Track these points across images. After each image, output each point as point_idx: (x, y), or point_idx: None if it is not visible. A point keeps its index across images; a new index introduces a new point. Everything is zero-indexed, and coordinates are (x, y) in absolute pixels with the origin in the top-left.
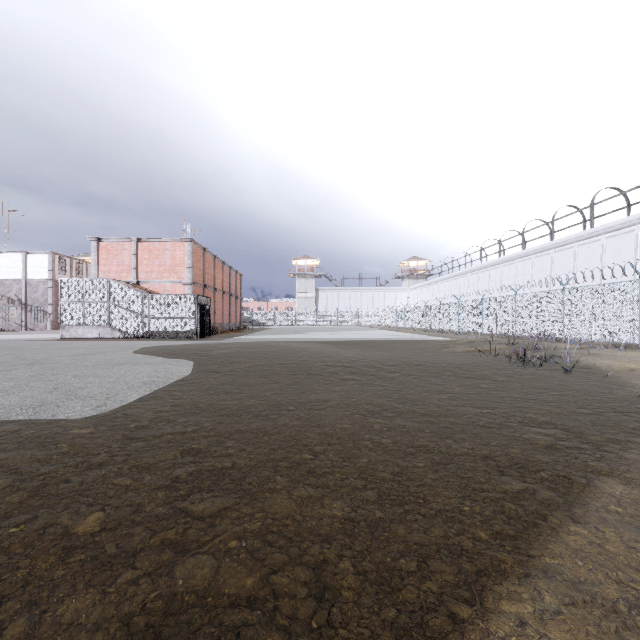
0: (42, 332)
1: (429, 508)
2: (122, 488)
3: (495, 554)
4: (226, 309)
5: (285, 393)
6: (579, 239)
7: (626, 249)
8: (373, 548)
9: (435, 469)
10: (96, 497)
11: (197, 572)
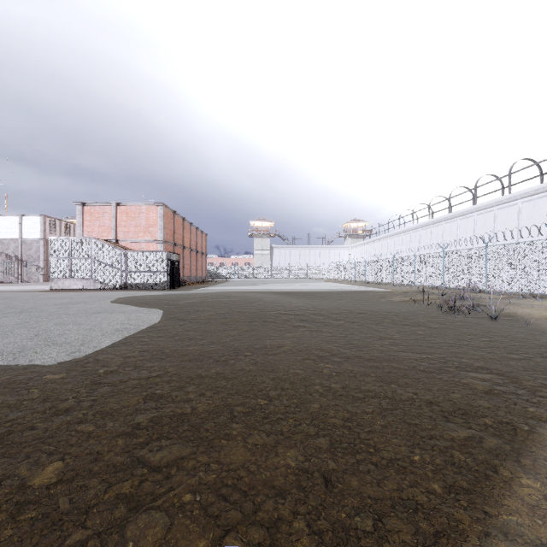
0: (35, 284)
1: (380, 457)
2: (84, 435)
3: (451, 511)
4: (193, 264)
5: (243, 339)
6: (498, 203)
7: (540, 212)
8: (327, 503)
9: (383, 415)
10: (58, 445)
11: (148, 532)
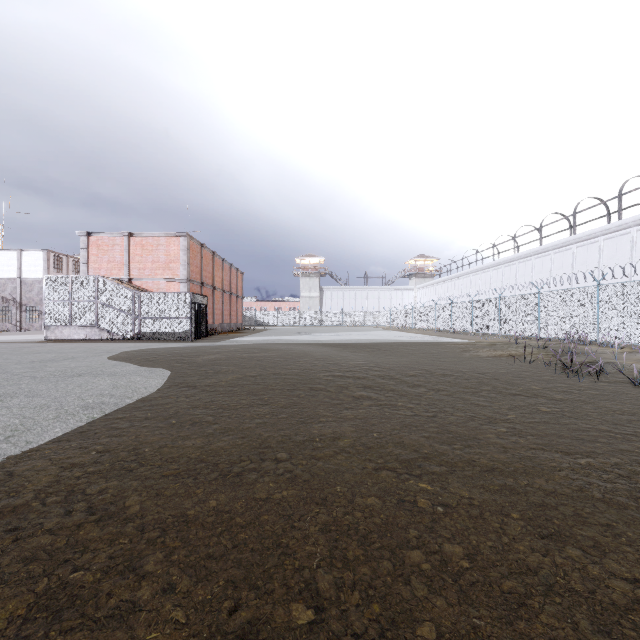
0: (34, 333)
1: None
2: None
3: None
4: (226, 309)
5: (277, 423)
6: (605, 232)
7: None
8: None
9: None
10: None
11: None
